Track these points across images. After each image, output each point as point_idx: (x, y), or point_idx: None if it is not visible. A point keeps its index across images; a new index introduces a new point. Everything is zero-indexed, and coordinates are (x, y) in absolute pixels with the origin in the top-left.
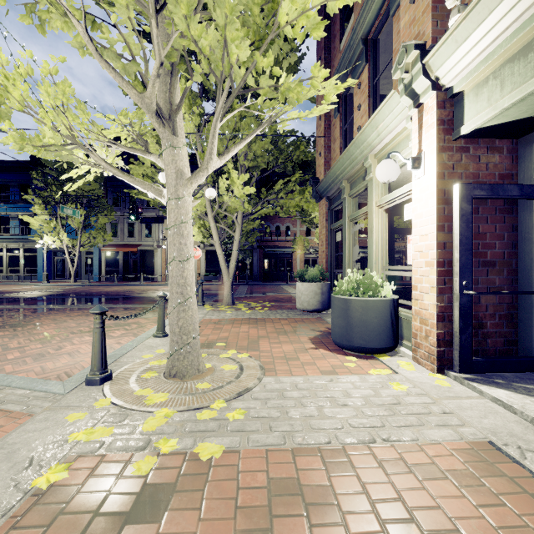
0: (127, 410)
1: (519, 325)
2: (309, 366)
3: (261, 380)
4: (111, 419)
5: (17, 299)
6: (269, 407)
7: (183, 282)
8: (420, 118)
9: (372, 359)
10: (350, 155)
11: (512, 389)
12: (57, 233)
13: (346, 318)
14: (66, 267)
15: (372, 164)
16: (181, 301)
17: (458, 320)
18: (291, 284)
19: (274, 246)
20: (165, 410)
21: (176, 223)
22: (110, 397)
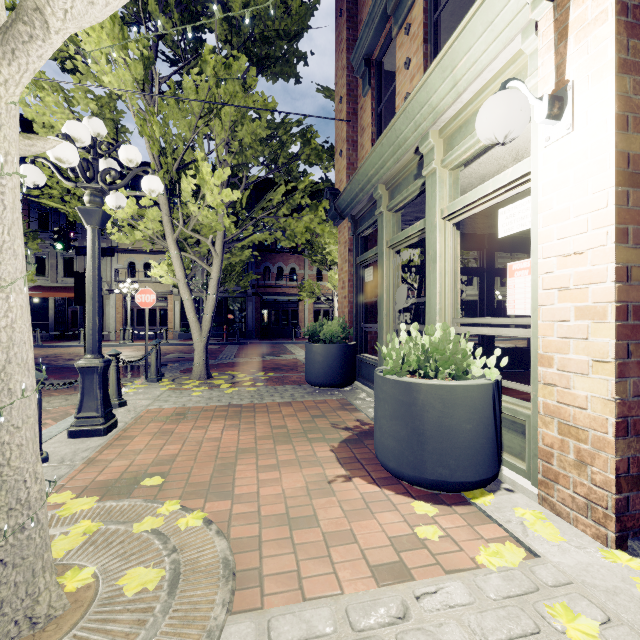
0: None
1: None
2: (341, 546)
3: (217, 639)
4: None
5: None
6: None
7: None
8: (562, 18)
9: (461, 502)
10: (396, 136)
11: None
12: None
13: (410, 421)
14: None
15: (435, 146)
16: None
17: None
18: (297, 342)
19: (276, 293)
20: None
21: None
22: None
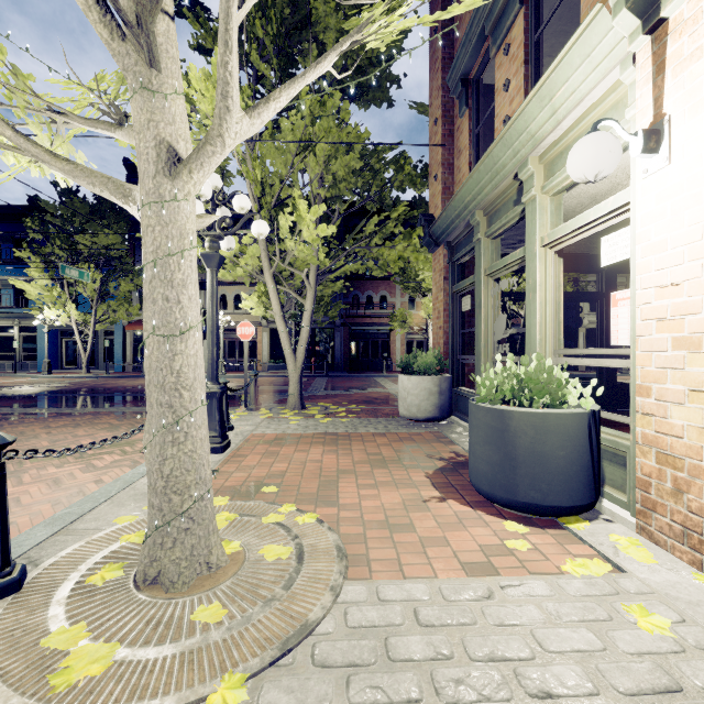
0: None
1: None
2: (435, 547)
3: (338, 592)
4: None
5: None
6: None
7: (174, 381)
8: (660, 52)
9: (554, 526)
10: (493, 163)
11: None
12: (63, 304)
13: (502, 447)
14: (78, 352)
15: (535, 173)
16: (168, 422)
17: None
18: (388, 375)
19: (365, 323)
20: None
21: (157, 255)
22: None
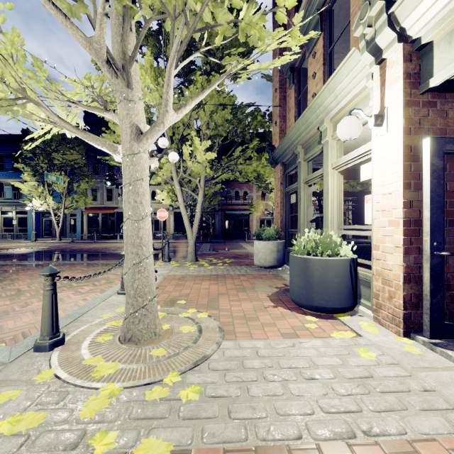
0: (69, 385)
1: None
2: (269, 327)
3: (220, 344)
4: (48, 399)
5: (4, 255)
6: (227, 382)
7: (139, 242)
8: (383, 75)
9: (332, 318)
10: (306, 120)
11: None
12: (44, 197)
13: (305, 277)
14: (53, 227)
15: (328, 128)
16: (136, 262)
17: (429, 283)
18: (248, 241)
19: (234, 209)
20: (111, 387)
21: (131, 180)
22: (55, 368)
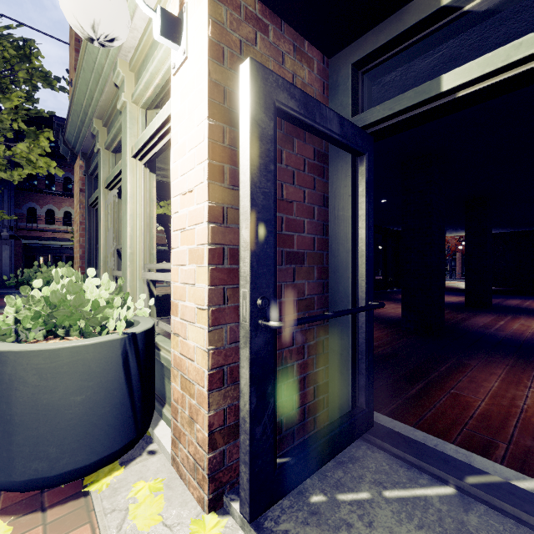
0: None
1: (331, 358)
2: None
3: None
4: None
5: None
6: None
7: None
8: None
9: (74, 494)
10: (93, 61)
11: (346, 530)
12: None
13: None
14: None
15: (125, 78)
16: None
17: (248, 393)
18: None
19: (44, 237)
20: None
21: None
22: None
